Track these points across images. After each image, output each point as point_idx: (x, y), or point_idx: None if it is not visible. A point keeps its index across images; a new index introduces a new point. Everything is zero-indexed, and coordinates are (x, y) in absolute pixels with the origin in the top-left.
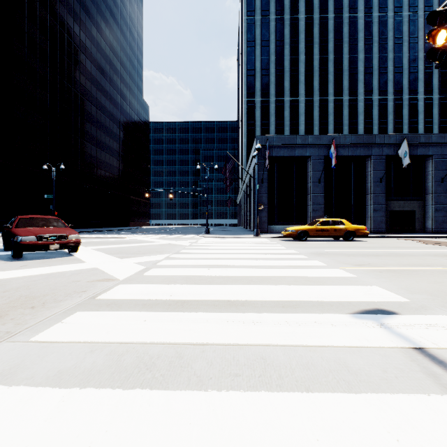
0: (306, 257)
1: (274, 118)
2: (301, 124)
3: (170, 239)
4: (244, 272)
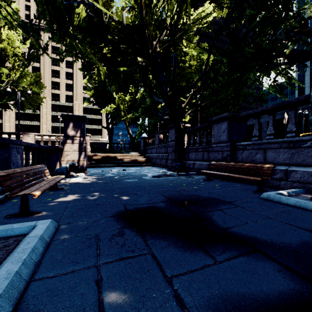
0: None
1: None
2: None
3: None
4: None
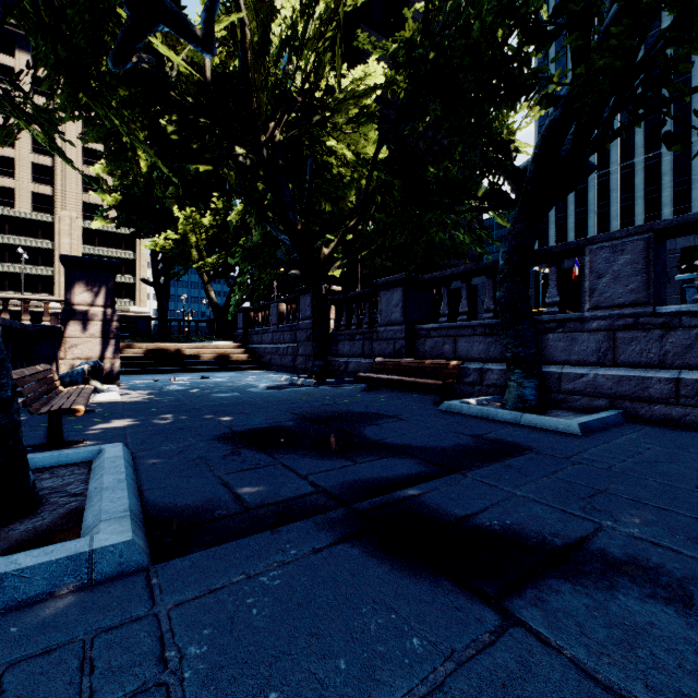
0: None
1: (572, 207)
2: (613, 203)
3: None
4: None
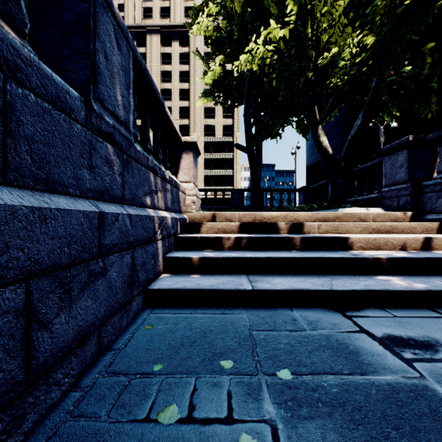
0: None
1: None
2: None
3: None
4: None
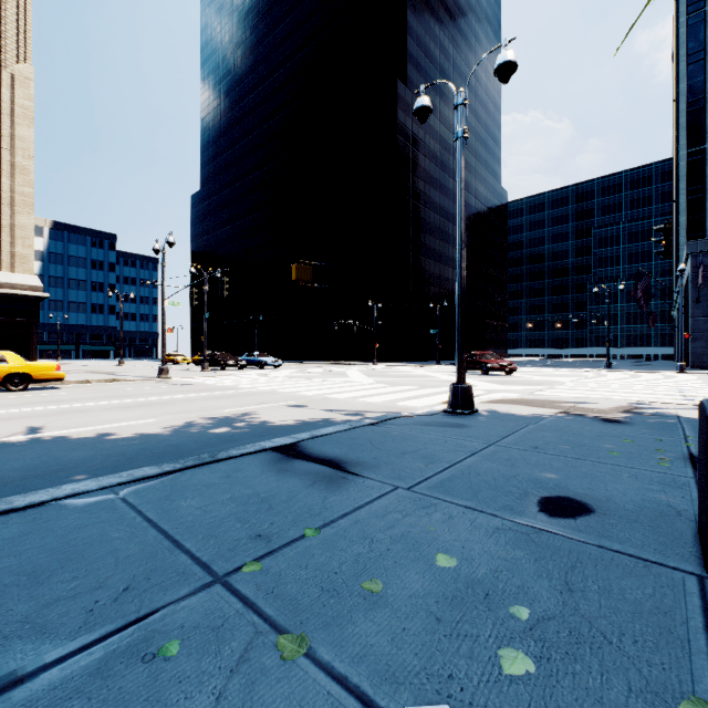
0: (700, 383)
1: None
2: None
3: (565, 371)
4: (635, 383)
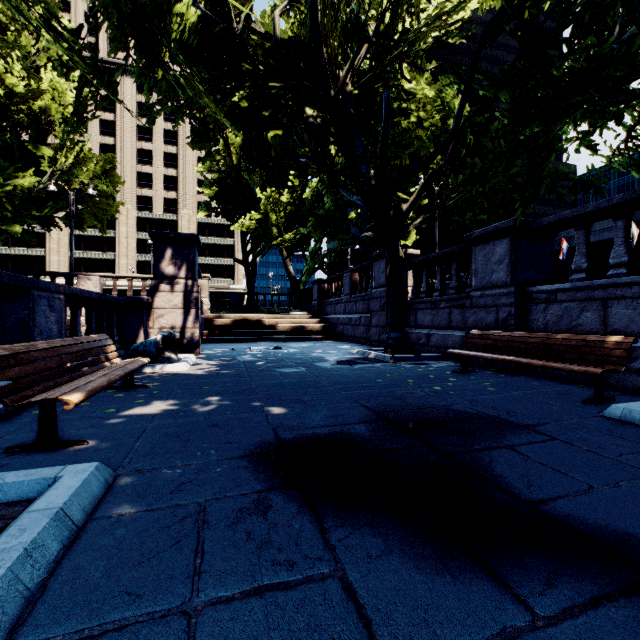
0: None
1: None
2: None
3: None
4: None
